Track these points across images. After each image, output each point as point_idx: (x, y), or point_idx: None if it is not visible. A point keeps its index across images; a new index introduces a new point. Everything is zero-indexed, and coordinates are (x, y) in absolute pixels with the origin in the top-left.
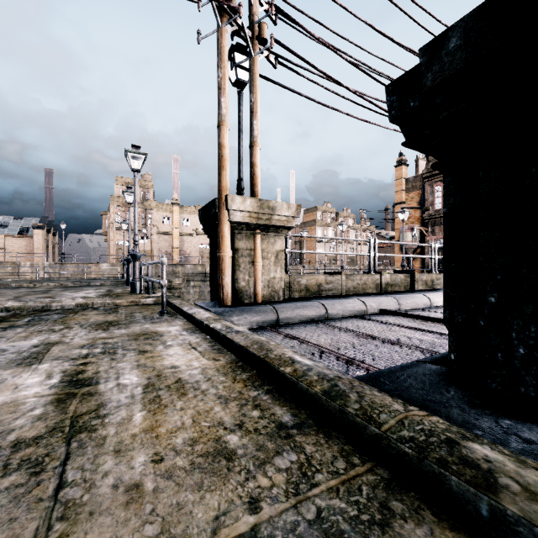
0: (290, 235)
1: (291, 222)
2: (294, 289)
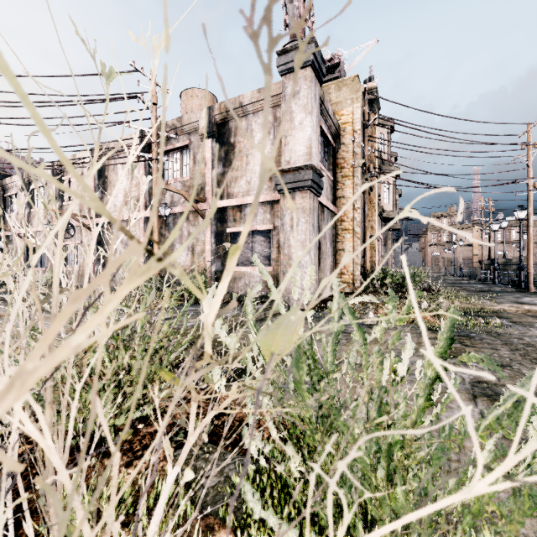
0: None
1: None
2: None
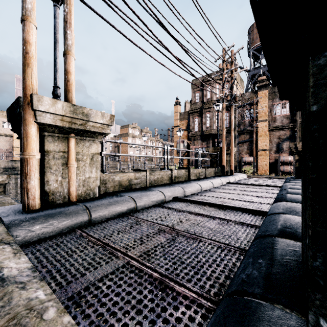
0: (106, 141)
1: (105, 129)
2: (109, 185)
